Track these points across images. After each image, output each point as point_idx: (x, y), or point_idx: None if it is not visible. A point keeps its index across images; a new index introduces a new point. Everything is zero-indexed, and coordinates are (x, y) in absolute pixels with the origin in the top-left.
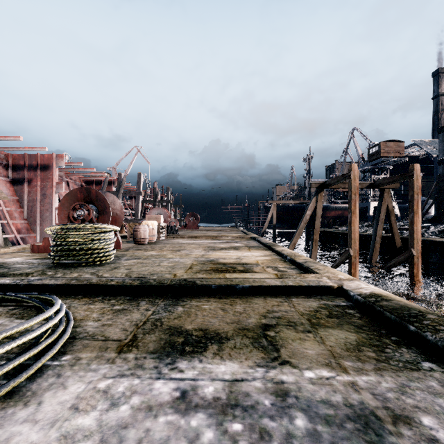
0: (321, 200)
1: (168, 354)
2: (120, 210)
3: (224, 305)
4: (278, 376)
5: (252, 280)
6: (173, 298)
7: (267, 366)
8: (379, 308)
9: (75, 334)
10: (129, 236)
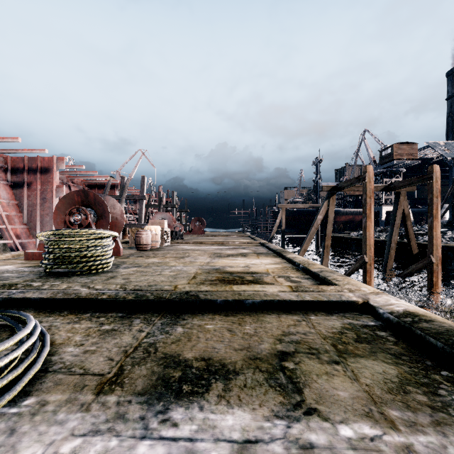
0: (333, 204)
1: (160, 397)
2: (120, 214)
3: (231, 325)
4: (304, 434)
5: (263, 294)
6: (172, 315)
7: (288, 417)
8: (419, 331)
9: (48, 365)
10: (131, 241)
